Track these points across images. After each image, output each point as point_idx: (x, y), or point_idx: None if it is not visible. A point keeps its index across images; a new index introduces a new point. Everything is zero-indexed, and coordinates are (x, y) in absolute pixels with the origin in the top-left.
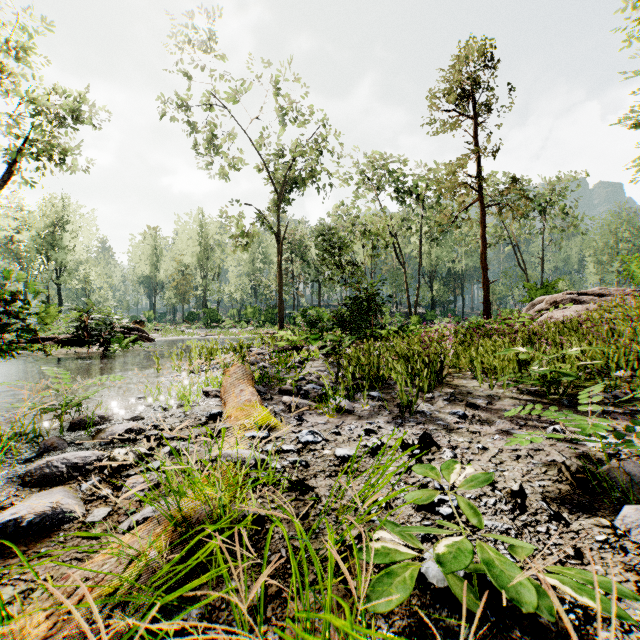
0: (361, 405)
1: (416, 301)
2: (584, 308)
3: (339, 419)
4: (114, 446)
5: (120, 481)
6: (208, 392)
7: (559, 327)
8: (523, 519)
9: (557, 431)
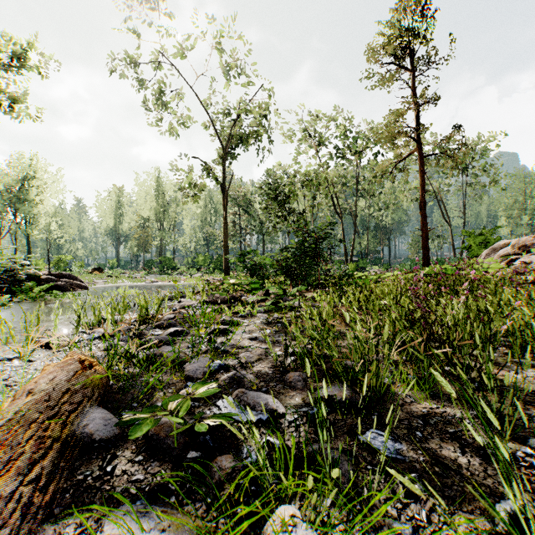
0: None
1: (352, 250)
2: None
3: None
4: None
5: None
6: None
7: None
8: None
9: None
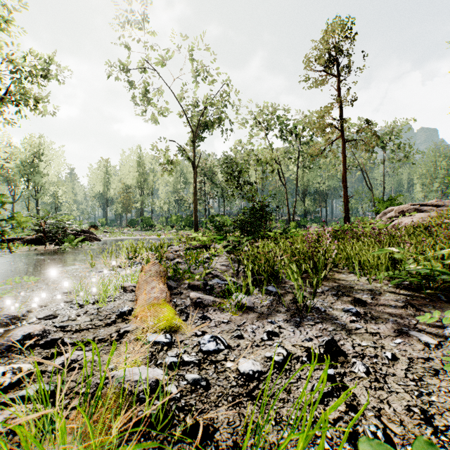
0: (260, 300)
1: (294, 211)
2: (426, 215)
3: (241, 317)
4: (8, 355)
5: None
6: (125, 287)
7: (411, 230)
8: None
9: None
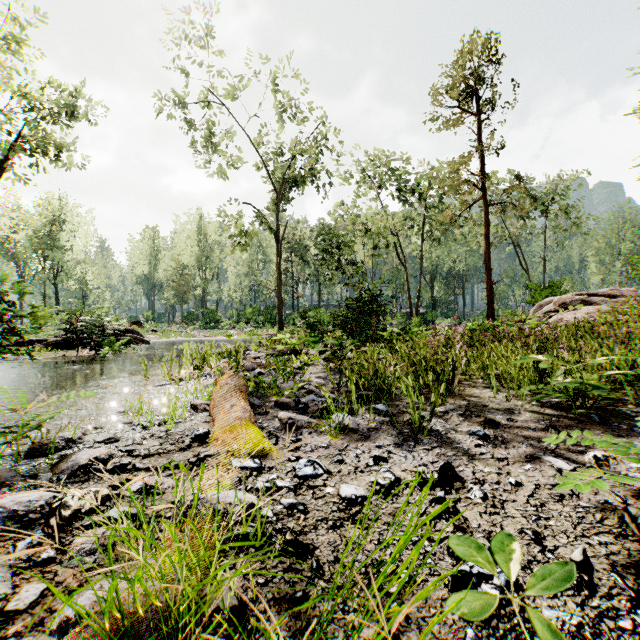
0: (367, 421)
1: (417, 301)
2: (595, 310)
3: (342, 440)
4: (75, 481)
5: (69, 537)
6: (196, 405)
7: (572, 330)
8: (595, 605)
9: (599, 459)
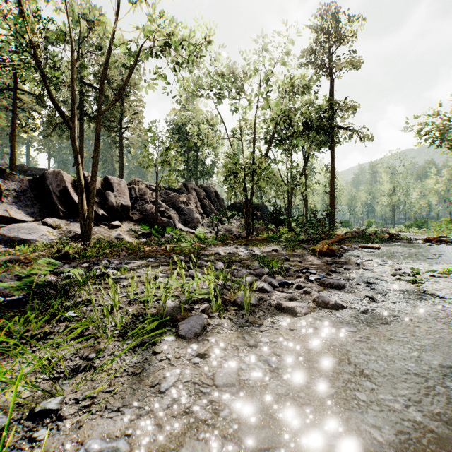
0: None
1: None
2: None
3: None
4: None
5: None
6: None
7: None
8: None
9: None
